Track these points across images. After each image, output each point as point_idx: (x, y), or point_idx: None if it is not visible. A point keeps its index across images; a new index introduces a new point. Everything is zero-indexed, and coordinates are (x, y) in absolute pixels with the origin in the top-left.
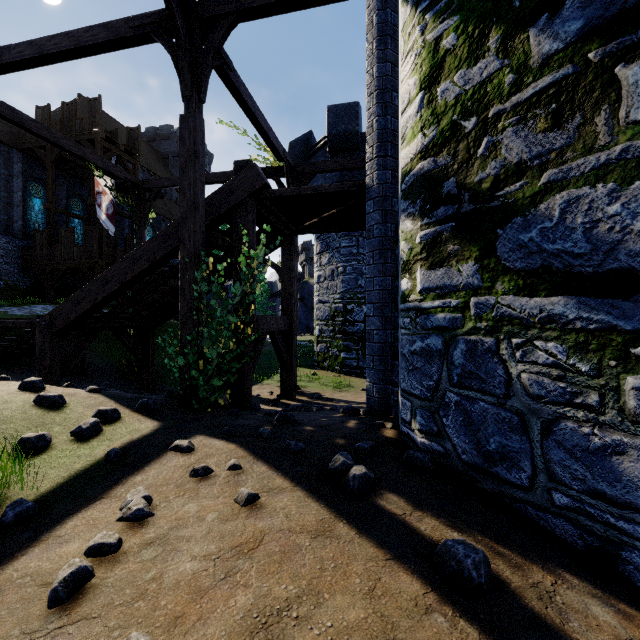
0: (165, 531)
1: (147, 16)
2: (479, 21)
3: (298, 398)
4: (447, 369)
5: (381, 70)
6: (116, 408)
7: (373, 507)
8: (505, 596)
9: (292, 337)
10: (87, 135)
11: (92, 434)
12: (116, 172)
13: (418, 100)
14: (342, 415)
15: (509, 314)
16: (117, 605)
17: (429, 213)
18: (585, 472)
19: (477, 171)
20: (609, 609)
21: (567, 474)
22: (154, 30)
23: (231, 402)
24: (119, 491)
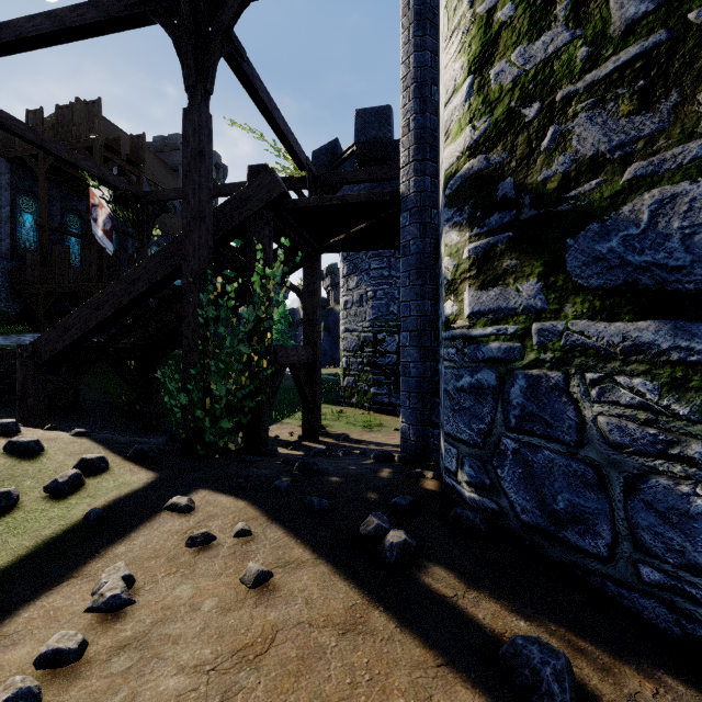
0: (146, 627)
1: None
2: None
3: (322, 440)
4: (502, 410)
5: (419, 60)
6: (103, 456)
7: (416, 587)
8: None
9: (315, 370)
10: (84, 142)
11: (71, 489)
12: (114, 182)
13: (466, 86)
14: (373, 461)
15: (582, 343)
16: None
17: (480, 221)
18: (684, 542)
19: (541, 168)
20: None
21: (659, 543)
22: (152, 9)
23: (244, 446)
24: (94, 567)
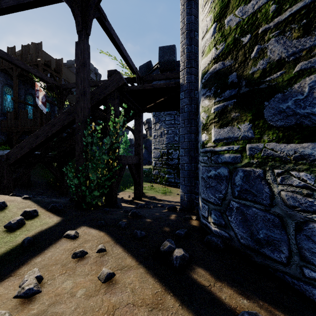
0: (45, 307)
1: None
2: None
3: (143, 199)
4: (231, 187)
5: (189, 20)
6: (36, 209)
7: (189, 280)
8: None
9: (140, 167)
10: (34, 62)
11: (18, 226)
12: (46, 79)
13: (212, 28)
14: (167, 211)
15: (272, 154)
16: None
17: (219, 94)
18: None
19: (251, 67)
20: None
21: (314, 257)
22: None
23: (106, 203)
24: (23, 270)
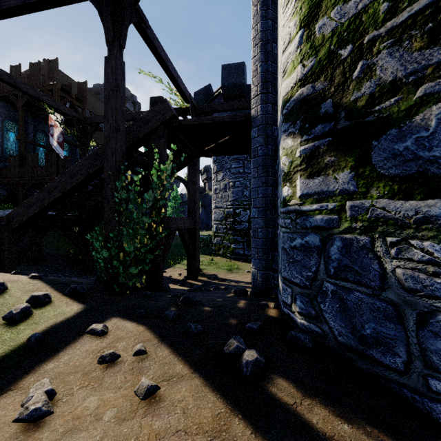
0: (58, 436)
1: None
2: None
3: (200, 278)
4: (324, 262)
5: (264, 26)
6: (48, 293)
7: (266, 396)
8: None
9: (195, 233)
10: (48, 86)
11: (22, 318)
12: (64, 110)
13: (298, 37)
14: (233, 295)
15: (384, 215)
16: None
17: (308, 131)
18: None
19: (352, 91)
20: None
21: None
22: None
23: (147, 284)
24: (28, 381)
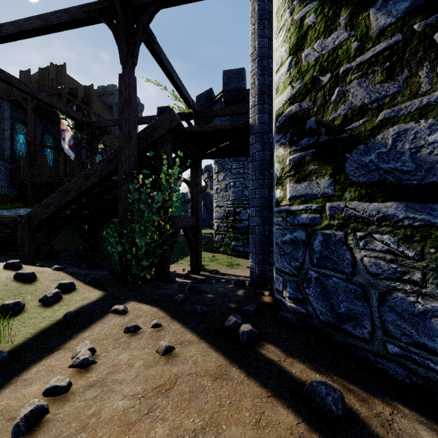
0: (104, 375)
1: (95, 4)
2: (332, 4)
3: (202, 273)
4: (309, 254)
5: (261, 43)
6: (72, 282)
7: (257, 355)
8: (357, 425)
9: (198, 231)
10: (56, 91)
11: (54, 301)
12: (75, 116)
13: (288, 62)
14: (233, 286)
15: (354, 215)
16: (64, 436)
17: (296, 143)
18: (411, 329)
19: (331, 112)
20: (433, 433)
21: (398, 331)
22: (100, 14)
23: (155, 277)
24: (72, 344)
